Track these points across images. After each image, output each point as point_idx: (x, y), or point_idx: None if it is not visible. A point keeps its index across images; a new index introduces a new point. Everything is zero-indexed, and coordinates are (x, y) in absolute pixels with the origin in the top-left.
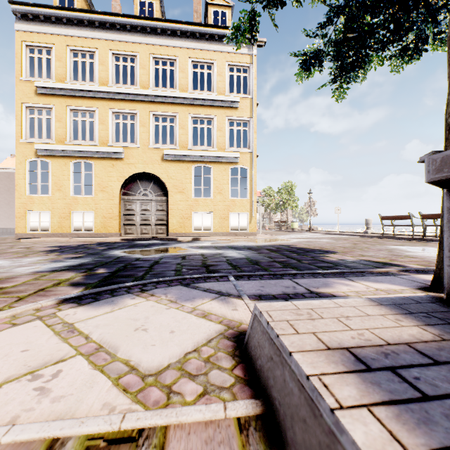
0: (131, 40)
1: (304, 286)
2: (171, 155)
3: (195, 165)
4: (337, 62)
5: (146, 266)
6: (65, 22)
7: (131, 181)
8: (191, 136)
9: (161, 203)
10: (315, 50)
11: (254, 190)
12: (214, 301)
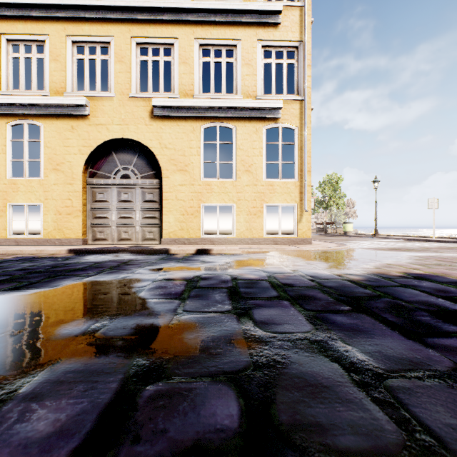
0: None
1: None
2: (165, 107)
3: (205, 125)
4: None
5: None
6: None
7: (104, 154)
8: (199, 76)
9: (150, 190)
10: None
11: (306, 165)
12: None
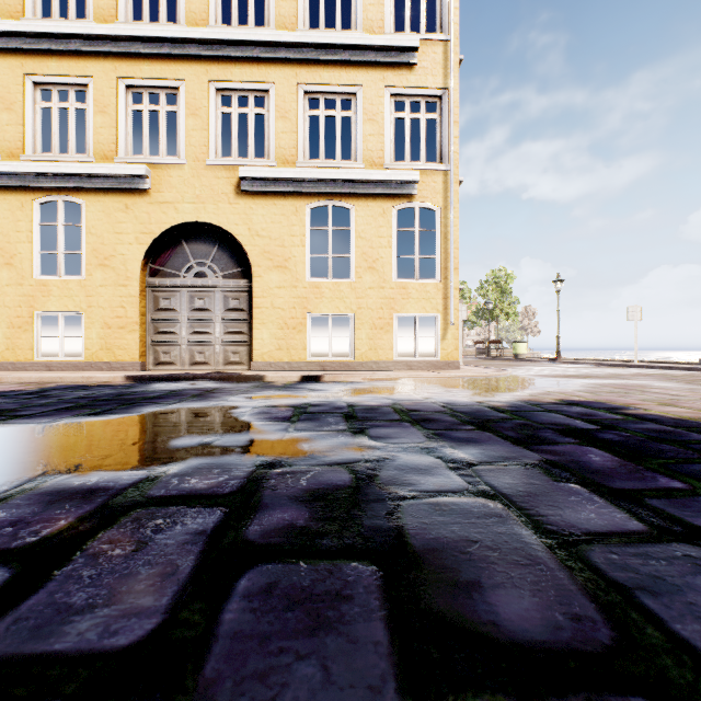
0: None
1: None
2: (256, 179)
3: (312, 204)
4: None
5: None
6: None
7: (170, 243)
8: (304, 136)
9: (236, 294)
10: None
11: (452, 260)
12: None
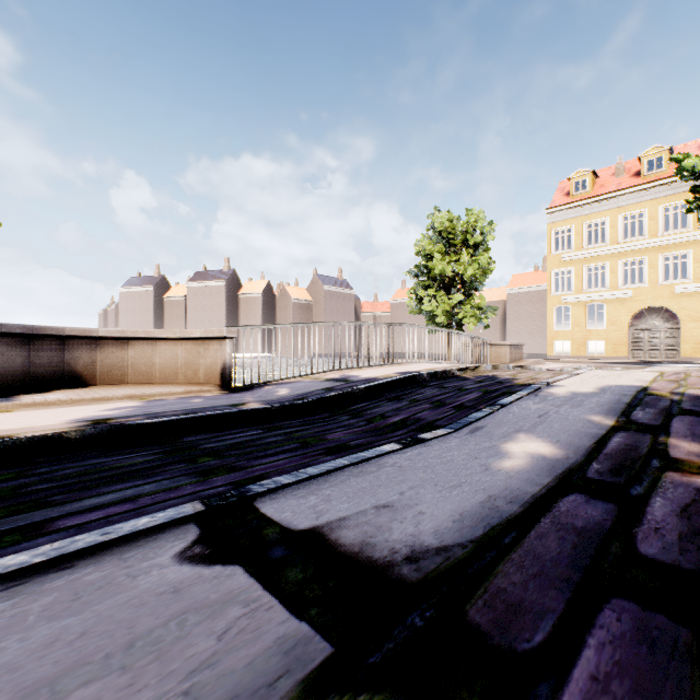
0: (639, 201)
1: None
2: (682, 288)
3: None
4: None
5: None
6: (581, 207)
7: (638, 314)
8: None
9: (670, 331)
10: None
11: None
12: None
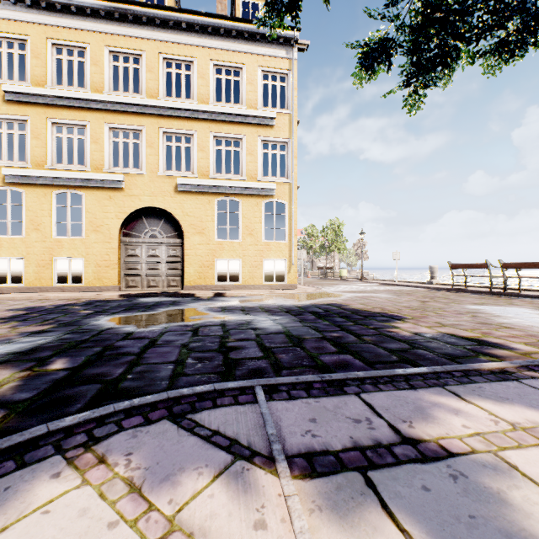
0: (134, 34)
1: (386, 417)
2: (187, 184)
3: (218, 198)
4: (411, 57)
5: (134, 353)
6: (44, 7)
7: (135, 218)
8: (214, 160)
9: (174, 247)
10: (381, 40)
11: (294, 230)
12: (220, 486)
